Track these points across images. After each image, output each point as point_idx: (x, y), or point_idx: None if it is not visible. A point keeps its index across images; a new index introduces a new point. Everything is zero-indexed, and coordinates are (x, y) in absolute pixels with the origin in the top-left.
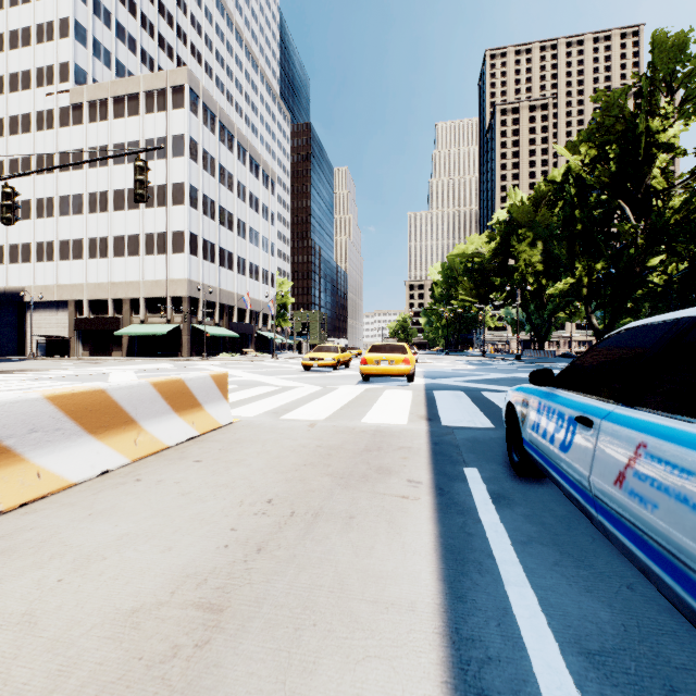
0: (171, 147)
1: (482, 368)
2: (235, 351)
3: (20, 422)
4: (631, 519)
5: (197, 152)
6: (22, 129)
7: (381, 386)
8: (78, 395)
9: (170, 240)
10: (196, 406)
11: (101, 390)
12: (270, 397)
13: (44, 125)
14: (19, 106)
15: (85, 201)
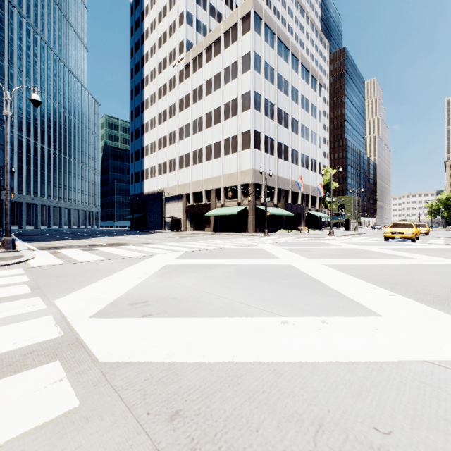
0: (240, 66)
1: None
2: (289, 228)
3: None
4: None
5: (259, 65)
6: (163, 94)
7: None
8: None
9: (240, 140)
10: None
11: None
12: None
13: (172, 87)
14: (161, 81)
15: (190, 127)
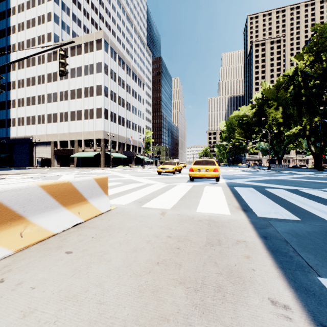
0: (95, 68)
1: (252, 173)
2: (125, 165)
3: None
4: None
5: (107, 70)
6: (31, 64)
7: (201, 184)
8: None
9: (95, 112)
10: (82, 200)
11: None
12: (138, 190)
13: (40, 62)
14: (30, 54)
15: (58, 96)
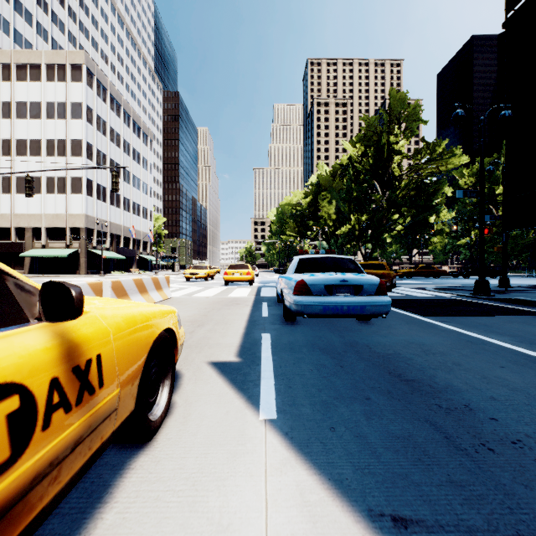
0: (70, 111)
1: None
2: (121, 270)
3: (129, 286)
4: (279, 292)
5: (92, 117)
6: None
7: (235, 287)
8: (138, 280)
9: (69, 183)
10: (161, 288)
11: (141, 279)
12: (178, 291)
13: None
14: None
15: None
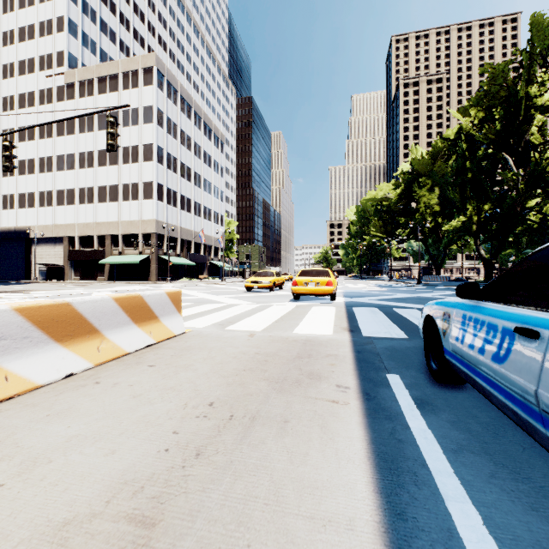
0: (142, 116)
1: (390, 289)
2: (192, 277)
3: None
4: None
5: (162, 120)
6: (28, 104)
7: (309, 303)
8: (45, 307)
9: (141, 189)
10: (153, 318)
11: (67, 304)
12: (217, 312)
13: (44, 100)
14: (26, 85)
15: (76, 159)
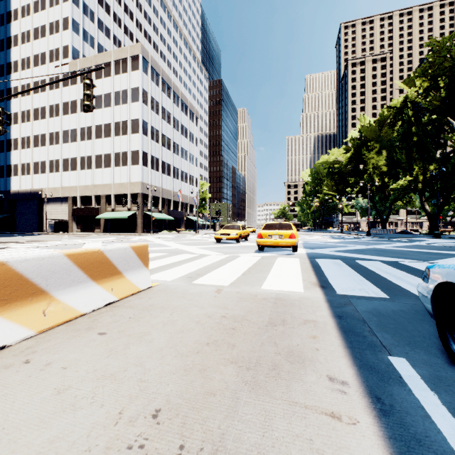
0: (130, 96)
1: (345, 241)
2: (172, 229)
3: None
4: None
5: (147, 99)
6: (41, 90)
7: (273, 254)
8: None
9: (130, 157)
10: (116, 274)
11: (0, 263)
12: (188, 263)
13: (53, 86)
14: (39, 75)
15: (78, 133)
